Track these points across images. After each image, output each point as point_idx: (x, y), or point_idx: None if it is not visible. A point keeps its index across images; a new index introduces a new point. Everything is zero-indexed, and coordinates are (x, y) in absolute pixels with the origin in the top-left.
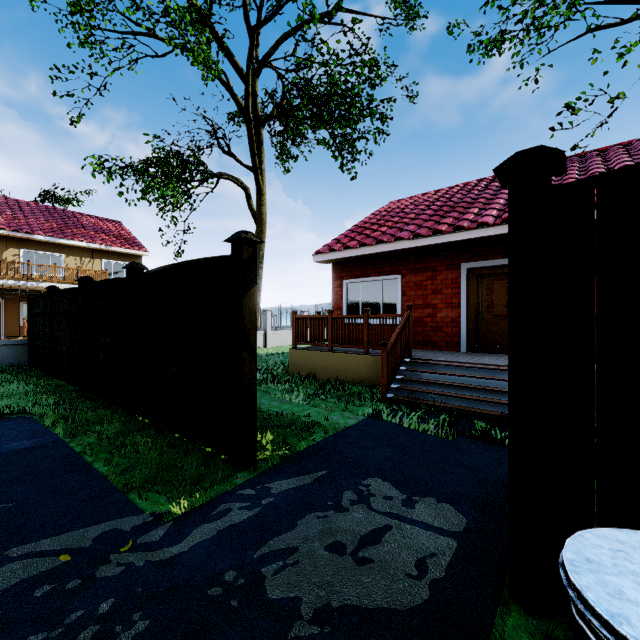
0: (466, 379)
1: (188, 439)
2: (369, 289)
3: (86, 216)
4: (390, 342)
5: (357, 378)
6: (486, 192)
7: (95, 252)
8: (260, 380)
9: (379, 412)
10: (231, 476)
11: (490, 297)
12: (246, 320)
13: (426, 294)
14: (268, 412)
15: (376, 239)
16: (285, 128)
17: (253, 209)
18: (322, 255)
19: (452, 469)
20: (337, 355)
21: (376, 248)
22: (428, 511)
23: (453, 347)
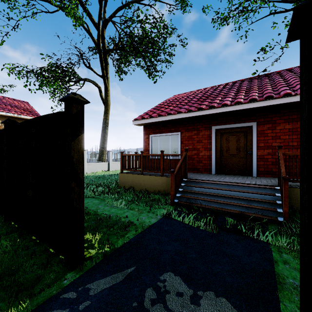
0: (218, 191)
1: (40, 240)
2: (163, 140)
3: (6, 98)
4: (176, 170)
5: (157, 189)
6: (224, 90)
7: (11, 118)
8: (100, 192)
9: (170, 213)
10: (59, 279)
11: (227, 144)
12: (74, 159)
13: (194, 143)
14: (101, 215)
15: (167, 112)
16: (120, 57)
17: (103, 98)
18: (138, 121)
19: (220, 260)
20: (146, 176)
21: (167, 117)
22: (211, 308)
23: (208, 171)
